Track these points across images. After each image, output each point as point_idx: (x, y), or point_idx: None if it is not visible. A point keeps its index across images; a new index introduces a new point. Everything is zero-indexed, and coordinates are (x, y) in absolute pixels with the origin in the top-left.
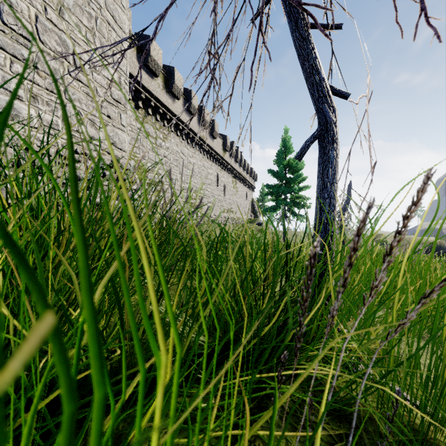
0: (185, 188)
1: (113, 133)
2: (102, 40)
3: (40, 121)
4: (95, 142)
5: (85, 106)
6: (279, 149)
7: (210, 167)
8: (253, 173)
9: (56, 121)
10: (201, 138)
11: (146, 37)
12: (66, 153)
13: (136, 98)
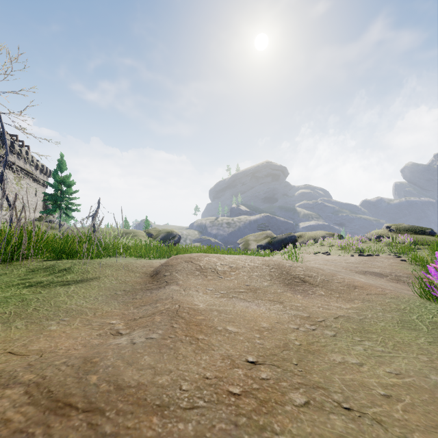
0: None
1: None
2: None
3: None
4: None
5: None
6: (57, 167)
7: None
8: (45, 170)
9: None
10: None
11: None
12: None
13: None
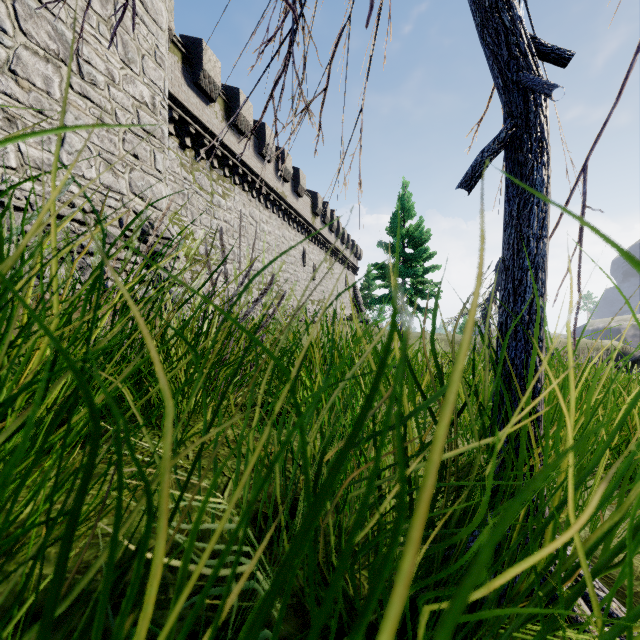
0: (255, 269)
1: (143, 182)
2: (125, 37)
3: (20, 158)
4: (113, 195)
5: (97, 139)
6: (395, 212)
7: (293, 238)
8: (355, 249)
9: (47, 160)
10: (279, 195)
11: (197, 42)
12: (65, 211)
13: (182, 133)
